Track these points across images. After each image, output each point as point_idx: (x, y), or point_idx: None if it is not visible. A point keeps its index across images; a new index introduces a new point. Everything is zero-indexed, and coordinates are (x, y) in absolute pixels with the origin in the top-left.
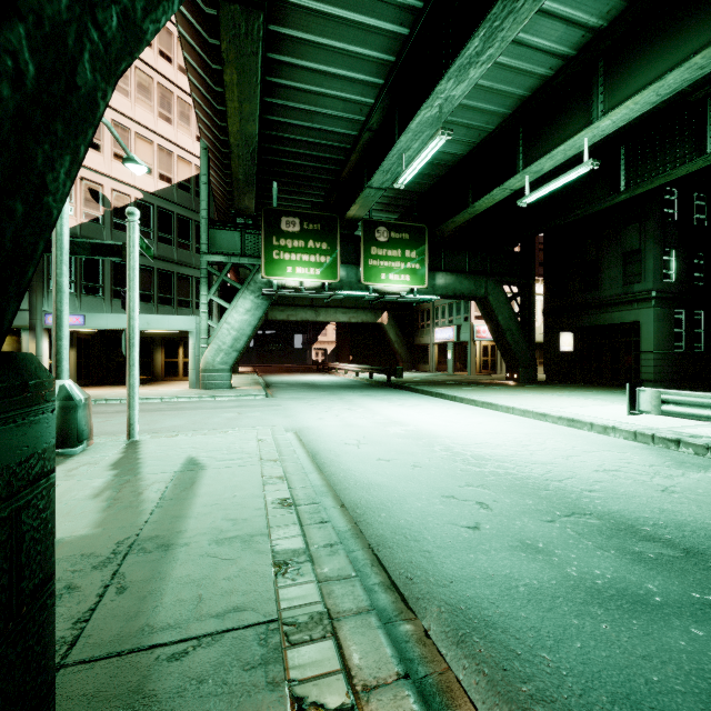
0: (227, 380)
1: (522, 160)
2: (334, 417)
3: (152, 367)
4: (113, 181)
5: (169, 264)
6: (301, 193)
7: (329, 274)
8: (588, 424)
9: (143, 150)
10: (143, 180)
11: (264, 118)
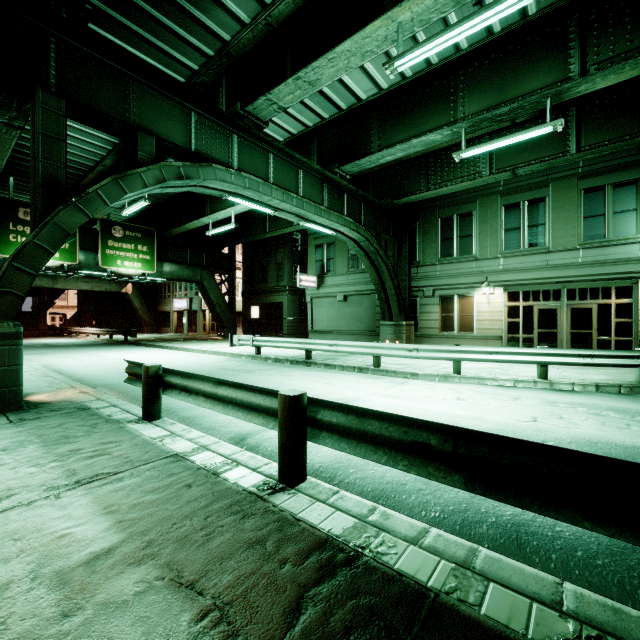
0: None
1: (209, 209)
2: (72, 359)
3: None
4: None
5: None
6: None
7: (69, 258)
8: (220, 353)
9: None
10: None
11: None
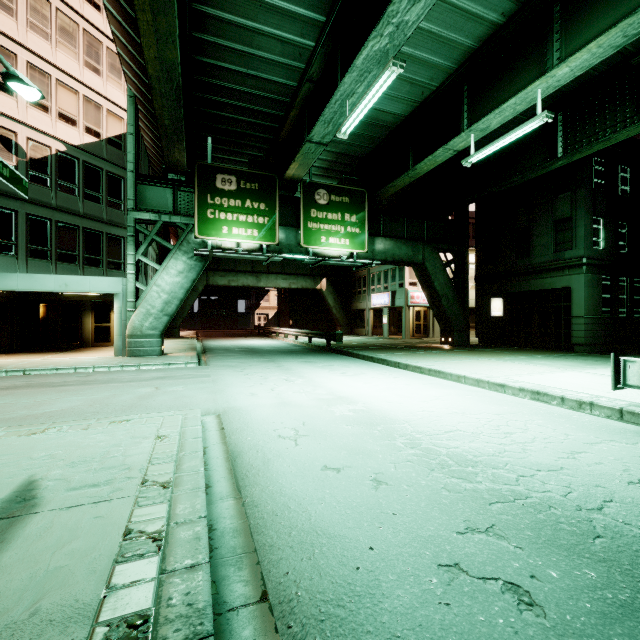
0: (156, 346)
1: (467, 118)
2: (269, 391)
3: (81, 332)
4: (29, 129)
5: (97, 224)
6: (239, 154)
7: (267, 236)
8: (558, 398)
9: (66, 99)
10: (66, 131)
11: (194, 59)
